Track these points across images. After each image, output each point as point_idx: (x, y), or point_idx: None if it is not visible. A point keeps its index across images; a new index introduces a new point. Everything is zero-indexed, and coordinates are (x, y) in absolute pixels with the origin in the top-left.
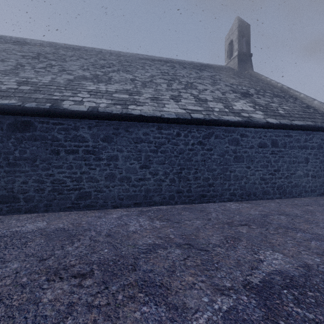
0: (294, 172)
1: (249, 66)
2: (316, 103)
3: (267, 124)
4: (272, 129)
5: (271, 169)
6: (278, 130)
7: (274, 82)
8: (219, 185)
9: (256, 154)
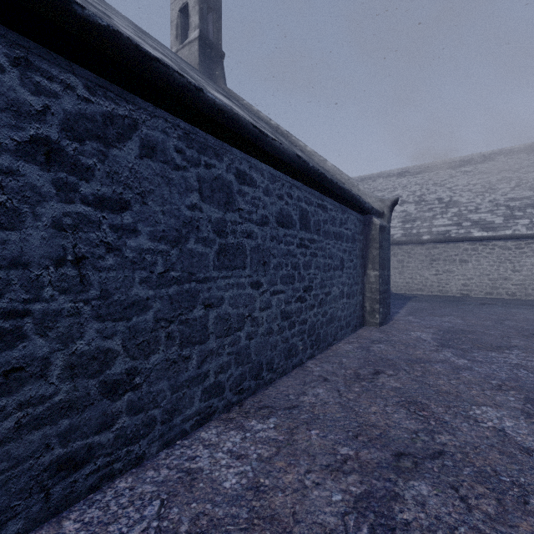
0: (329, 290)
1: (220, 73)
2: (330, 165)
3: (298, 162)
4: (299, 182)
5: (300, 287)
6: (309, 189)
7: (265, 116)
8: (163, 370)
9: (273, 245)
